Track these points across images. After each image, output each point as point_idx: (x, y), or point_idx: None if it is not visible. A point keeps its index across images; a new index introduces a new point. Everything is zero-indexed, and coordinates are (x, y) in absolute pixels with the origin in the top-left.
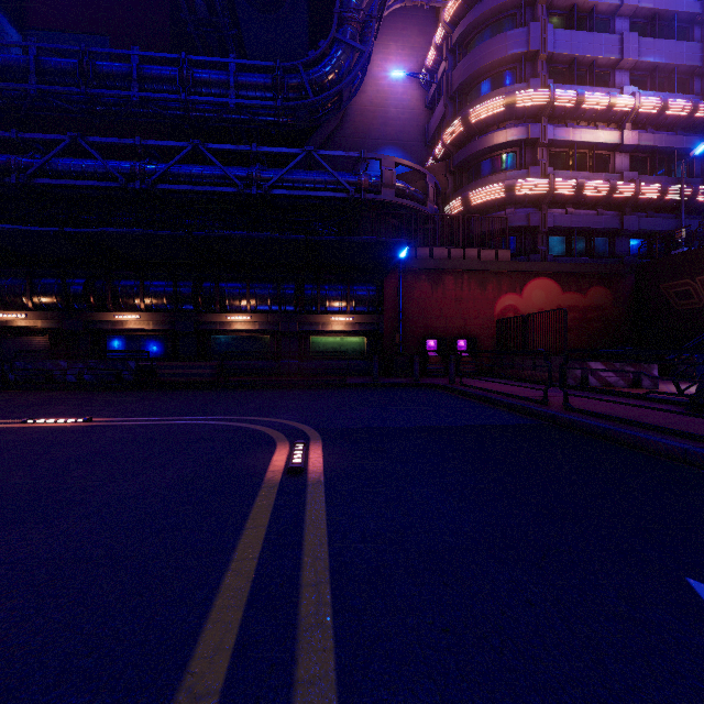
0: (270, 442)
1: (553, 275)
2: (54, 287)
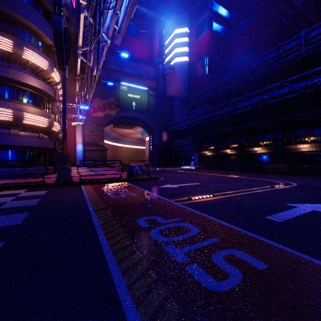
0: (276, 184)
1: None
2: (237, 141)
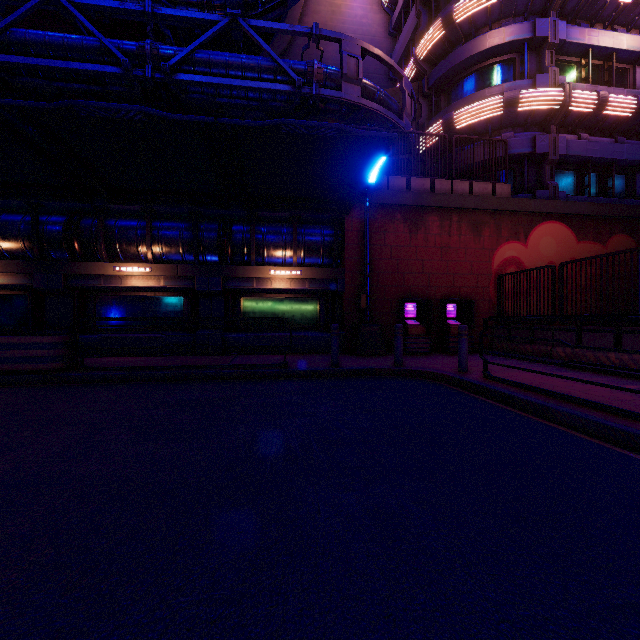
0: None
1: (566, 218)
2: None
